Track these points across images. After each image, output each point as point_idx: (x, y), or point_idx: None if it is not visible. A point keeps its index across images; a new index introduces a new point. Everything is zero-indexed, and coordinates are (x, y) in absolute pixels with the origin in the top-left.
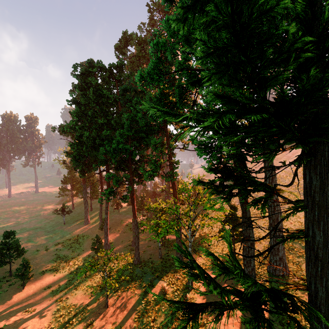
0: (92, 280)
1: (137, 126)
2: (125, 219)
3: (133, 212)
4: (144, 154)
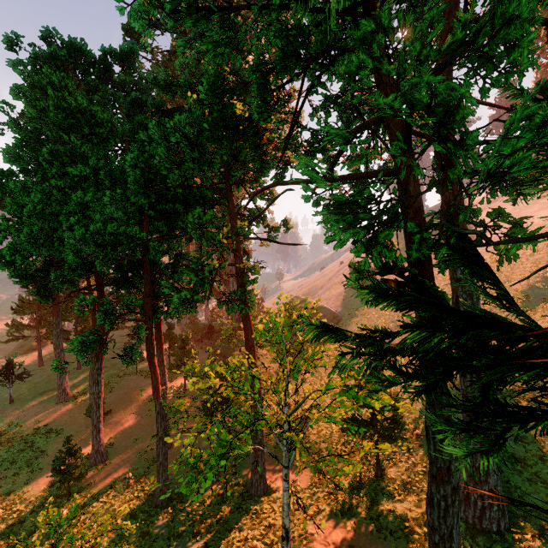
0: None
1: (164, 186)
2: (148, 387)
3: (153, 384)
4: (182, 252)
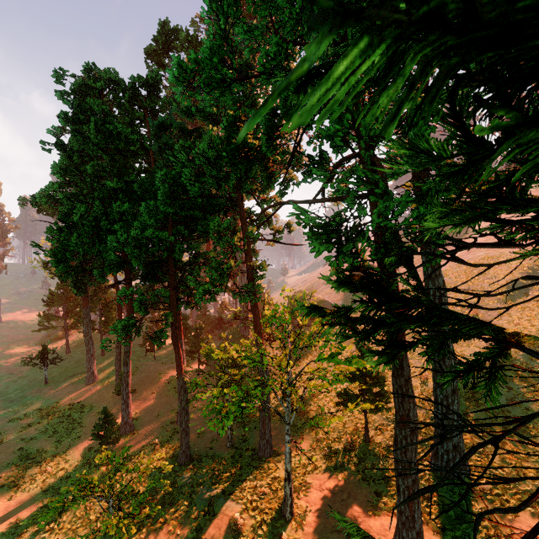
0: (90, 505)
1: (185, 196)
2: (165, 371)
3: (177, 363)
4: (200, 251)
